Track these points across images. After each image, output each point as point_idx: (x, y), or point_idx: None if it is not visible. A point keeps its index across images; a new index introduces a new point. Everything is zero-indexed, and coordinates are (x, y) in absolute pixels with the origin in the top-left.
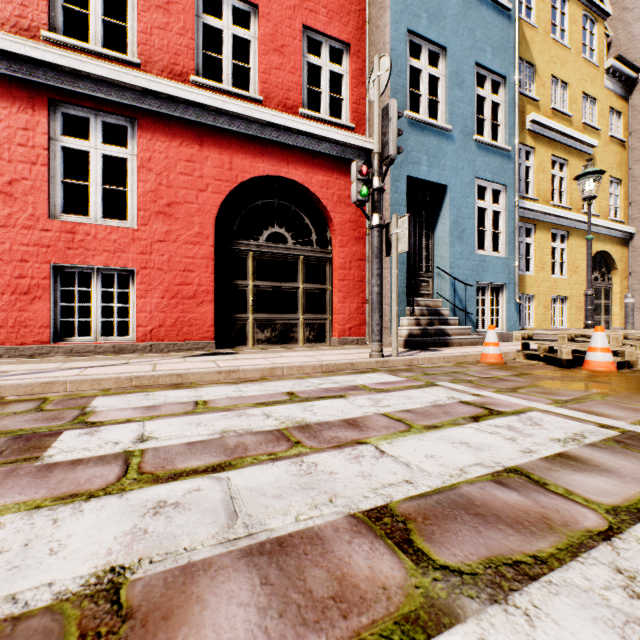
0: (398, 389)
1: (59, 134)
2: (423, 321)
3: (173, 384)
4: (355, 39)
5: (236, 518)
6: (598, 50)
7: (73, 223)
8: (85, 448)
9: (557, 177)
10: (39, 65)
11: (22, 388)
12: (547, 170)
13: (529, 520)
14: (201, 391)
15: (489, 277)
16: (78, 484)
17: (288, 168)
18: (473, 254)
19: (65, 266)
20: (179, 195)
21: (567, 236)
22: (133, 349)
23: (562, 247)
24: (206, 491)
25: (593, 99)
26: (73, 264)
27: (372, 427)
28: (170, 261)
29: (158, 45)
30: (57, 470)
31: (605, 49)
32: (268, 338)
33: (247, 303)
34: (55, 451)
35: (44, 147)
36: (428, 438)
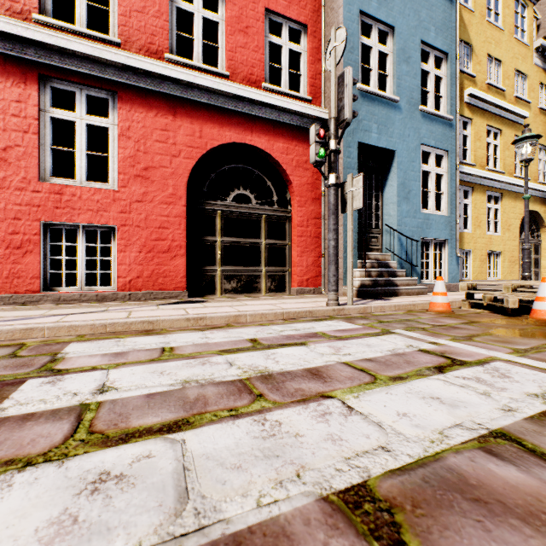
0: (356, 336)
1: (48, 106)
2: (373, 273)
3: (145, 330)
4: (312, 21)
5: (186, 500)
6: (528, 31)
7: (61, 185)
8: (42, 400)
9: (492, 145)
10: (30, 44)
11: (3, 334)
12: (483, 138)
13: (545, 511)
14: (169, 337)
15: (433, 233)
16: (19, 446)
17: (252, 136)
18: (418, 213)
19: (54, 223)
20: (155, 160)
21: (501, 197)
22: (114, 297)
23: (496, 207)
24: (157, 458)
25: (524, 75)
26: (61, 222)
27: (336, 378)
28: (147, 219)
29: (136, 26)
30: (4, 427)
31: (534, 31)
32: (234, 288)
33: (215, 257)
34: (10, 403)
35: (35, 117)
36: (396, 391)
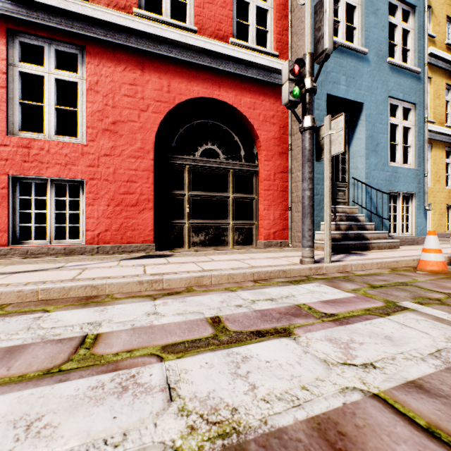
0: (358, 316)
1: (17, 60)
2: (342, 226)
3: (86, 297)
4: None
5: None
6: None
7: (29, 139)
8: None
9: (450, 103)
10: None
11: None
12: (442, 97)
13: None
14: (107, 312)
15: (400, 186)
16: None
17: (219, 91)
18: (386, 165)
19: (23, 177)
20: (123, 114)
21: None
22: (82, 251)
23: None
24: None
25: None
26: (29, 175)
27: None
28: (115, 173)
29: None
30: None
31: None
32: (202, 241)
33: (184, 210)
34: None
35: (3, 71)
36: None
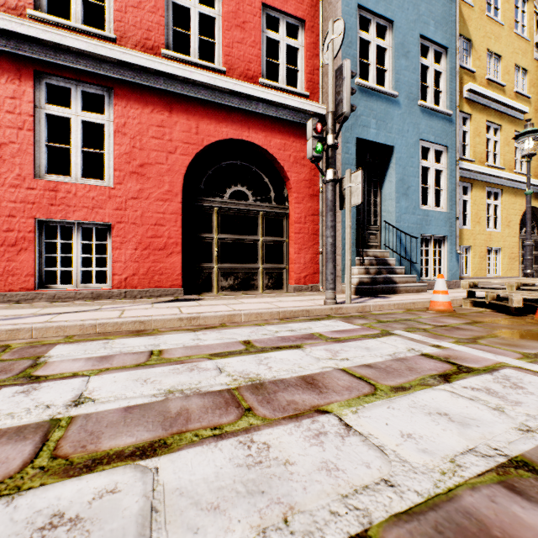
0: (354, 338)
1: (43, 102)
2: (372, 270)
3: (136, 331)
4: (309, 16)
5: None
6: (529, 26)
7: (55, 182)
8: (10, 414)
9: (491, 140)
10: (25, 40)
11: None
12: (482, 134)
13: None
14: (160, 339)
15: (432, 230)
16: None
17: (249, 132)
18: (417, 209)
19: (49, 221)
20: (151, 157)
21: (500, 193)
22: (109, 295)
23: (496, 203)
24: (122, 494)
25: (524, 70)
26: (56, 219)
27: (332, 388)
28: (143, 216)
29: (132, 22)
30: None
31: (534, 26)
32: (231, 285)
33: (212, 254)
34: None
35: (30, 114)
36: (398, 405)
